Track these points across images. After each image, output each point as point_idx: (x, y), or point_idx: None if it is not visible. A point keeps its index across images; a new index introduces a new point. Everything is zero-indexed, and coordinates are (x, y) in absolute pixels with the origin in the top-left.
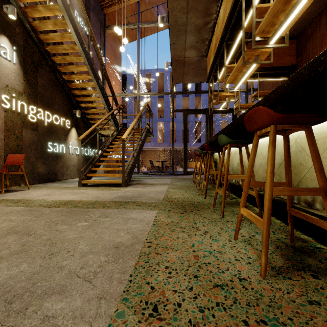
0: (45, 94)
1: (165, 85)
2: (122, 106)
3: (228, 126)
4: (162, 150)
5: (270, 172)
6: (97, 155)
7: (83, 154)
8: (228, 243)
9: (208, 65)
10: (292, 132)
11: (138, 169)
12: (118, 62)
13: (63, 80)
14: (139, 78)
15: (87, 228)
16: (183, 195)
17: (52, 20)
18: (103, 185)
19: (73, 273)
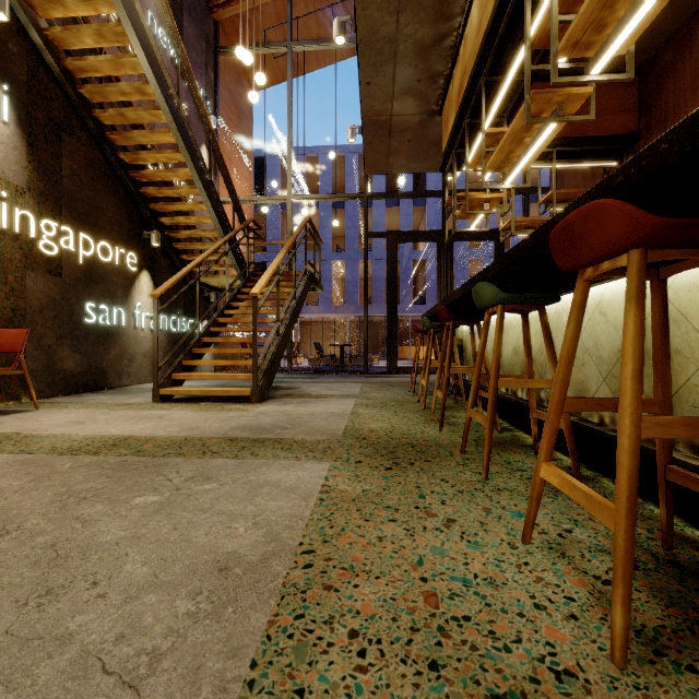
0: (78, 194)
1: (349, 181)
2: (255, 222)
3: (495, 265)
4: (343, 322)
5: (632, 375)
6: (197, 332)
7: (166, 328)
8: (509, 555)
9: (443, 133)
10: (677, 269)
11: (289, 362)
12: (247, 128)
13: (120, 165)
14: (291, 163)
15: (155, 512)
16: (390, 424)
17: (94, 26)
18: (210, 398)
19: (92, 658)
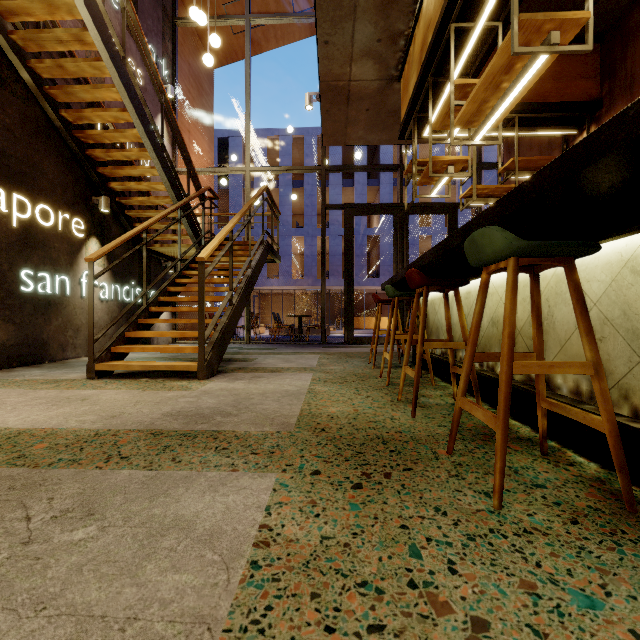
0: (11, 151)
1: (308, 162)
2: (211, 191)
3: (488, 212)
4: (302, 294)
5: None
6: (144, 301)
7: (118, 298)
8: None
9: (402, 99)
10: None
11: (247, 332)
12: (206, 102)
13: (62, 123)
14: (249, 135)
15: None
16: (353, 406)
17: None
18: (155, 373)
19: None
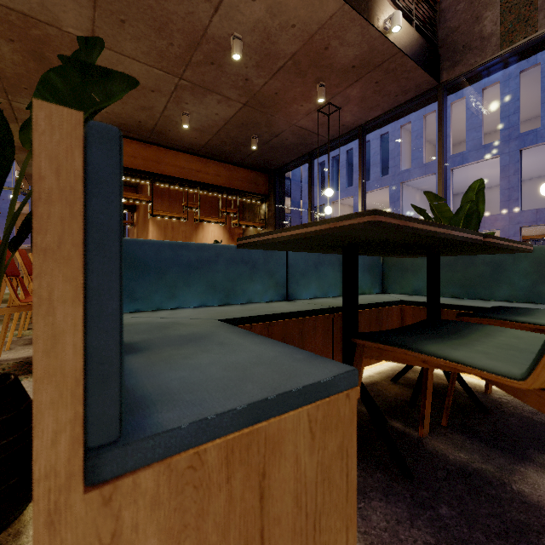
0: None
1: None
2: None
3: None
4: (28, 250)
5: None
6: None
7: None
8: None
9: None
10: None
11: None
12: None
13: None
14: None
15: None
16: None
17: None
18: None
19: None
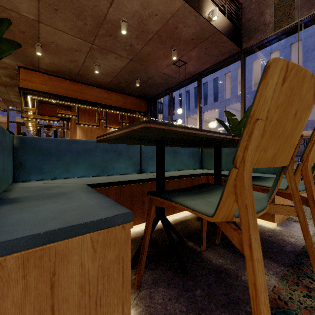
0: None
1: None
2: None
3: None
4: None
5: None
6: None
7: None
8: None
9: None
10: None
11: None
12: None
13: None
14: None
15: None
16: None
17: None
18: None
19: None
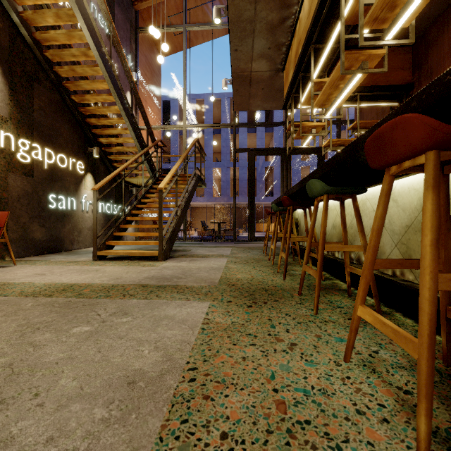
0: (44, 122)
1: (224, 116)
2: (161, 142)
3: (321, 168)
4: (219, 208)
5: (430, 243)
6: (123, 213)
7: (103, 211)
8: (336, 371)
9: (285, 83)
10: None
11: (184, 233)
12: (157, 81)
13: (72, 103)
14: (186, 103)
15: (86, 339)
16: (250, 275)
17: (53, 10)
18: (131, 257)
19: None
